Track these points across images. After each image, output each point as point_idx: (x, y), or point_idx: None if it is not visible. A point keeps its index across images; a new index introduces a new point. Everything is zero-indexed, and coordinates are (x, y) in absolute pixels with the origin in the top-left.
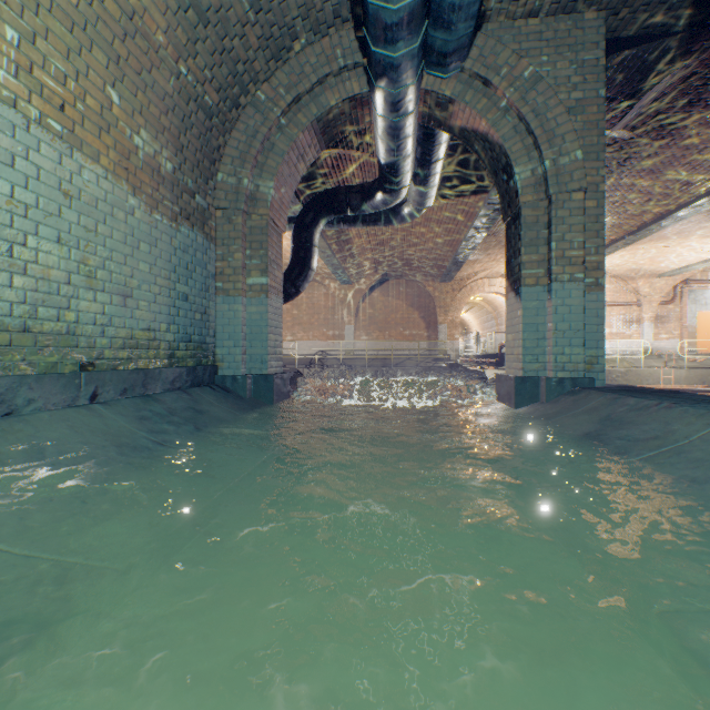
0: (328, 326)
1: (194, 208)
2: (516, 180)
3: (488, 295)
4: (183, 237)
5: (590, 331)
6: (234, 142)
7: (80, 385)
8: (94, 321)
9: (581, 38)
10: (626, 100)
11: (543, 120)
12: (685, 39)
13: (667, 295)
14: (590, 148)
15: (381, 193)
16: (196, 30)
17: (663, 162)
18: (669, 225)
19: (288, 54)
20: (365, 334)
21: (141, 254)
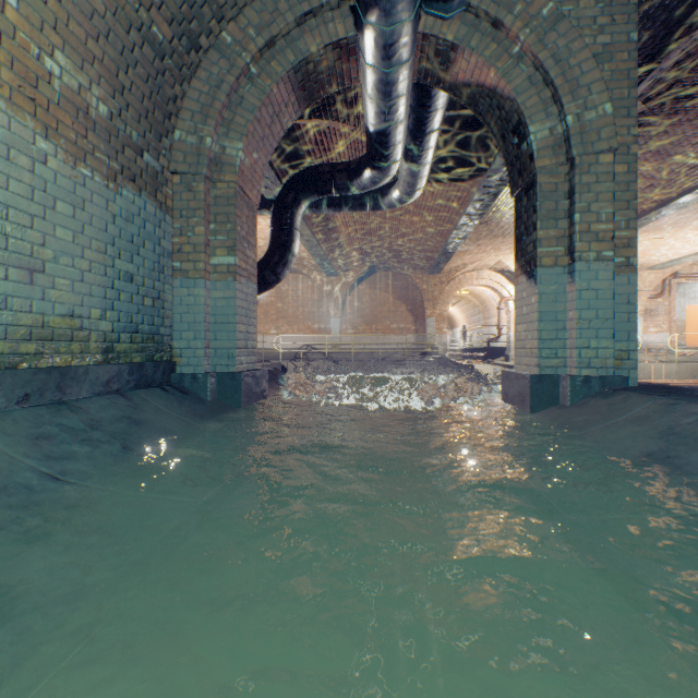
0: (314, 319)
1: (142, 168)
2: (531, 140)
3: (476, 289)
4: (126, 203)
5: (620, 320)
6: (194, 93)
7: None
8: None
9: None
10: (644, 62)
11: (564, 67)
12: None
13: (656, 289)
14: (620, 102)
15: (369, 170)
16: None
17: (672, 141)
18: (669, 213)
19: None
20: (351, 327)
21: (58, 217)
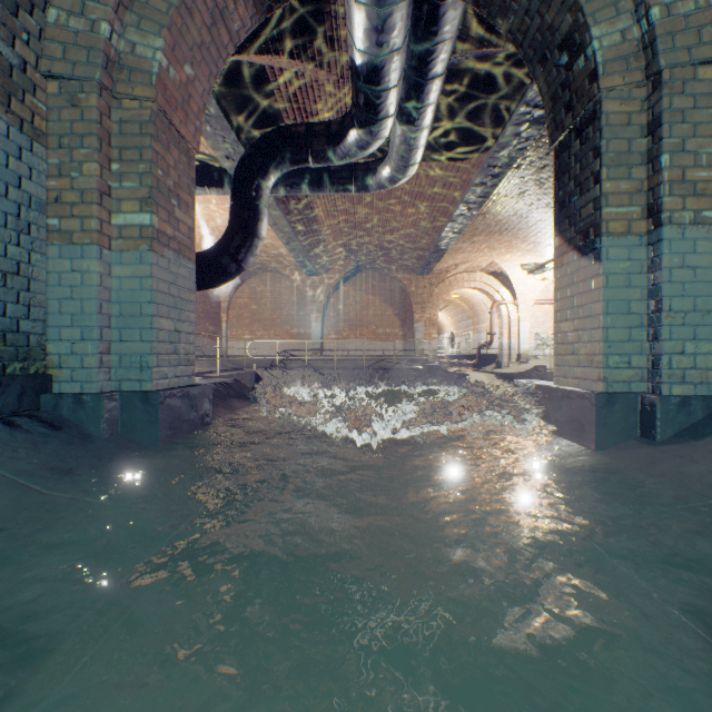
0: (293, 323)
1: None
2: (594, 49)
3: (465, 292)
4: None
5: None
6: None
7: None
8: None
9: None
10: None
11: None
12: None
13: None
14: None
15: (354, 129)
16: None
17: None
18: None
19: None
20: (334, 332)
21: None
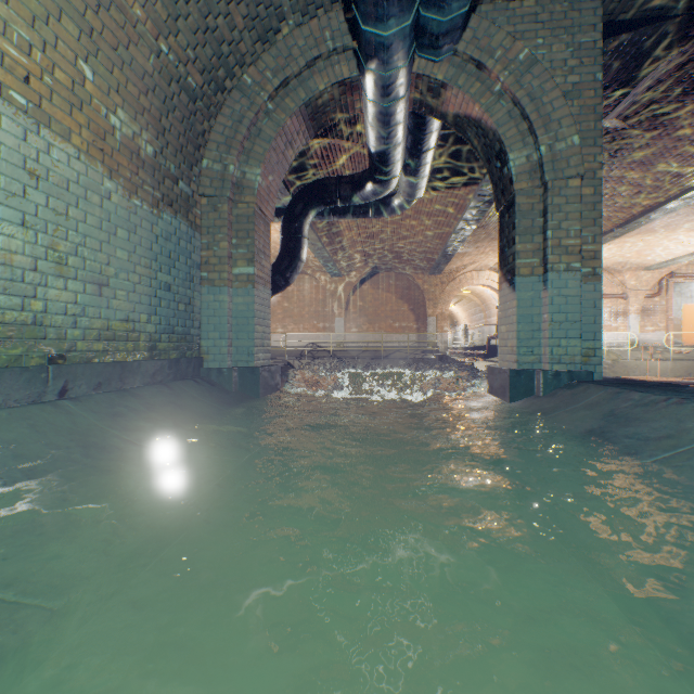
0: (319, 319)
1: (177, 194)
2: (510, 166)
3: (476, 288)
4: (165, 225)
5: (587, 322)
6: (220, 127)
7: (47, 380)
8: (65, 310)
9: (578, 20)
10: (620, 88)
11: (538, 104)
12: (683, 23)
13: (653, 288)
14: (587, 133)
15: (371, 183)
16: (177, 5)
17: (655, 153)
18: (658, 218)
19: (276, 36)
20: (355, 326)
21: (118, 241)
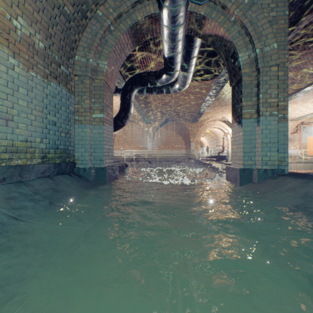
0: (140, 143)
1: (60, 72)
2: (239, 60)
3: (213, 129)
4: (52, 89)
5: (280, 143)
6: (84, 38)
7: None
8: None
9: None
10: (290, 26)
11: (255, 26)
12: None
13: (294, 129)
14: (280, 43)
15: (165, 75)
16: None
17: (302, 62)
18: (300, 95)
19: None
20: (157, 147)
21: (20, 95)
